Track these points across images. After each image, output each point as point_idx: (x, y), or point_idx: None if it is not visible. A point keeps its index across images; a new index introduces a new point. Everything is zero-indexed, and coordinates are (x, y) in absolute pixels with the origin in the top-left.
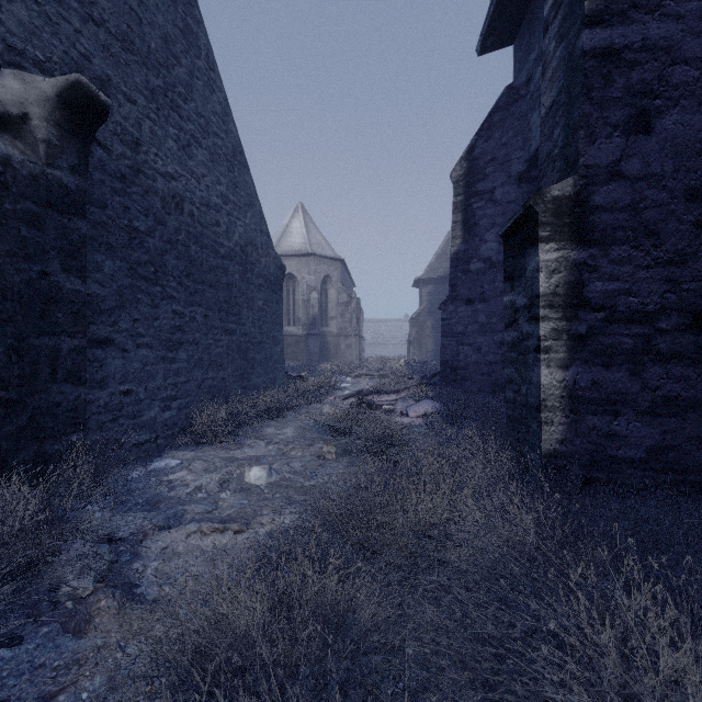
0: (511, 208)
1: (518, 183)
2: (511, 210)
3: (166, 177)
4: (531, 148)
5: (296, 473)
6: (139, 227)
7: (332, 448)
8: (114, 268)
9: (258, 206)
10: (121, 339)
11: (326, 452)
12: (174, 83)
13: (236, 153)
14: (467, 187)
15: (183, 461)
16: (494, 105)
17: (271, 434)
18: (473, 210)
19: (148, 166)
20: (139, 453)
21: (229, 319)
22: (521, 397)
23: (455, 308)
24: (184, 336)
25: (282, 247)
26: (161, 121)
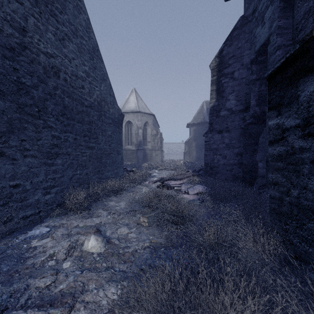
0: (243, 82)
1: (247, 68)
2: (243, 82)
3: (46, 55)
4: (256, 47)
5: (121, 239)
6: (26, 82)
7: (146, 219)
8: (5, 106)
9: (108, 81)
10: (10, 152)
11: (142, 221)
12: (53, 1)
13: (95, 50)
14: (219, 71)
15: (52, 228)
16: (233, 27)
17: (112, 206)
18: (222, 83)
19: (33, 45)
20: (26, 223)
21: (90, 141)
22: (291, 198)
23: (212, 135)
24: (60, 150)
25: (125, 108)
26: (43, 20)
